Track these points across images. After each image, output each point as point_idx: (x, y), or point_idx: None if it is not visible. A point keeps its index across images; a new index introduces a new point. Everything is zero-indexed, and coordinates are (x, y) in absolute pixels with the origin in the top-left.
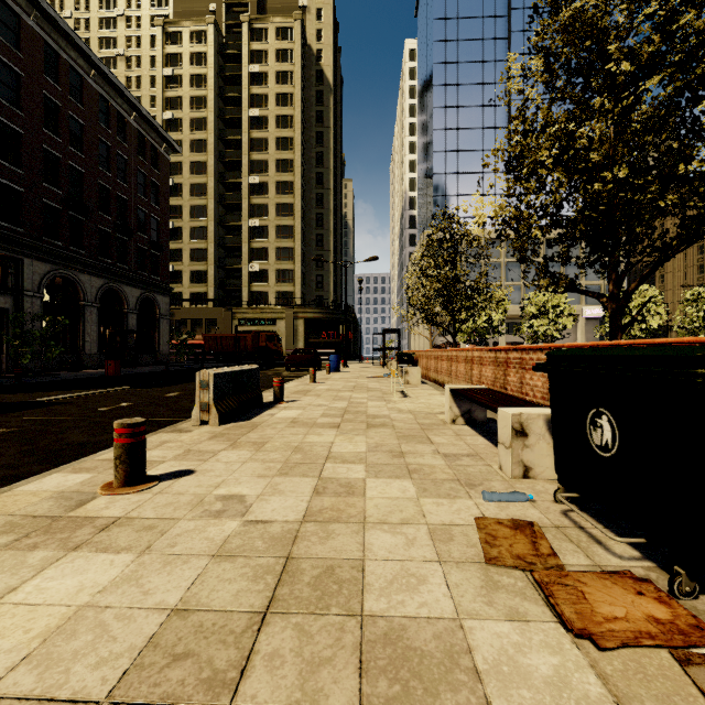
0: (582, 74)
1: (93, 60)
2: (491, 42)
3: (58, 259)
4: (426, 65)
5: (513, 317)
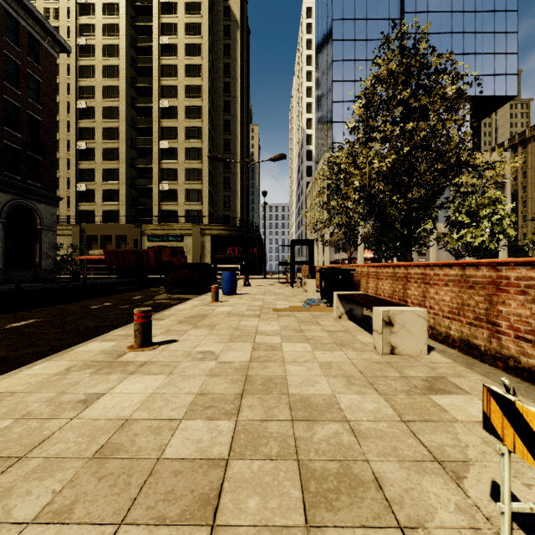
0: None
1: None
2: None
3: None
4: (325, 6)
5: None
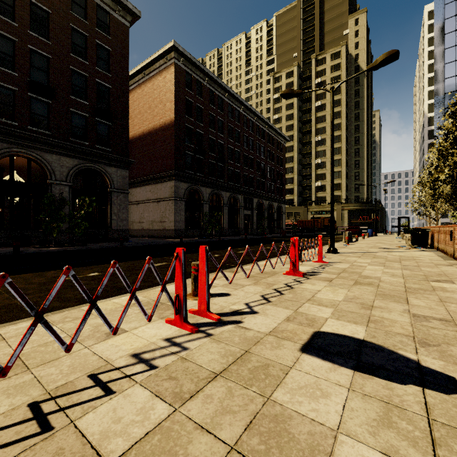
0: None
1: (267, 123)
2: None
3: (259, 196)
4: (440, 33)
5: None
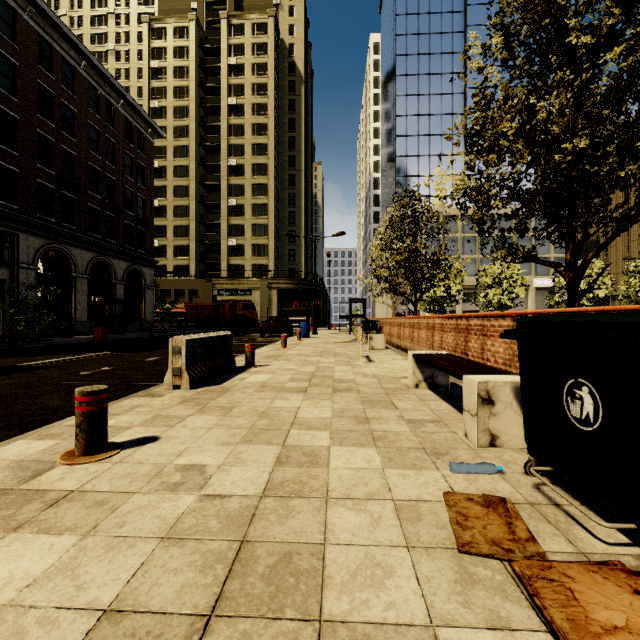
0: (538, 54)
1: (83, 51)
2: (449, 35)
3: (52, 234)
4: (389, 57)
5: (469, 288)
